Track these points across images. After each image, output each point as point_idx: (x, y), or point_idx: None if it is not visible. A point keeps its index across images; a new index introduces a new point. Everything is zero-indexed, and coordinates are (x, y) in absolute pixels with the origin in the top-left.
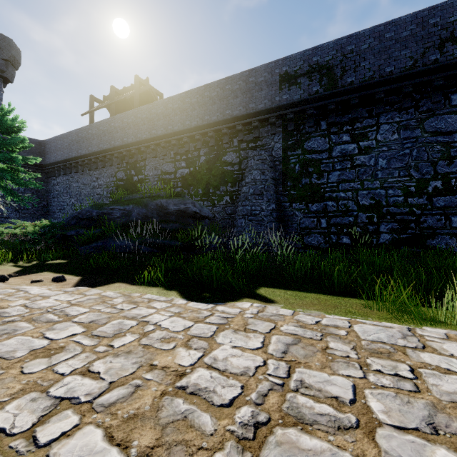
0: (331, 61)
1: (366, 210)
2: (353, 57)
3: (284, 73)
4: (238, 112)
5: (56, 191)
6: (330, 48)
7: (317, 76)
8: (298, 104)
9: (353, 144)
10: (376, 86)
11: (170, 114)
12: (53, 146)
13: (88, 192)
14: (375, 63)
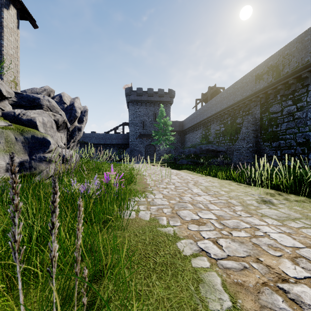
0: (277, 62)
1: (300, 145)
2: (288, 57)
3: (257, 75)
4: (239, 98)
5: (186, 140)
6: (277, 55)
7: (271, 72)
8: (263, 89)
9: (293, 106)
10: (301, 70)
11: (216, 104)
12: (185, 123)
13: (194, 140)
14: (299, 58)
